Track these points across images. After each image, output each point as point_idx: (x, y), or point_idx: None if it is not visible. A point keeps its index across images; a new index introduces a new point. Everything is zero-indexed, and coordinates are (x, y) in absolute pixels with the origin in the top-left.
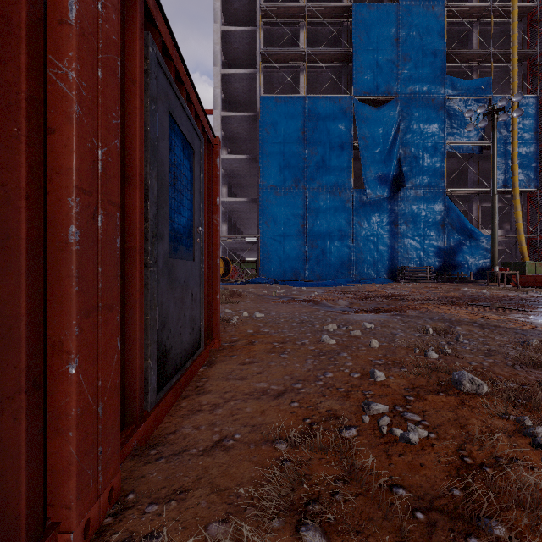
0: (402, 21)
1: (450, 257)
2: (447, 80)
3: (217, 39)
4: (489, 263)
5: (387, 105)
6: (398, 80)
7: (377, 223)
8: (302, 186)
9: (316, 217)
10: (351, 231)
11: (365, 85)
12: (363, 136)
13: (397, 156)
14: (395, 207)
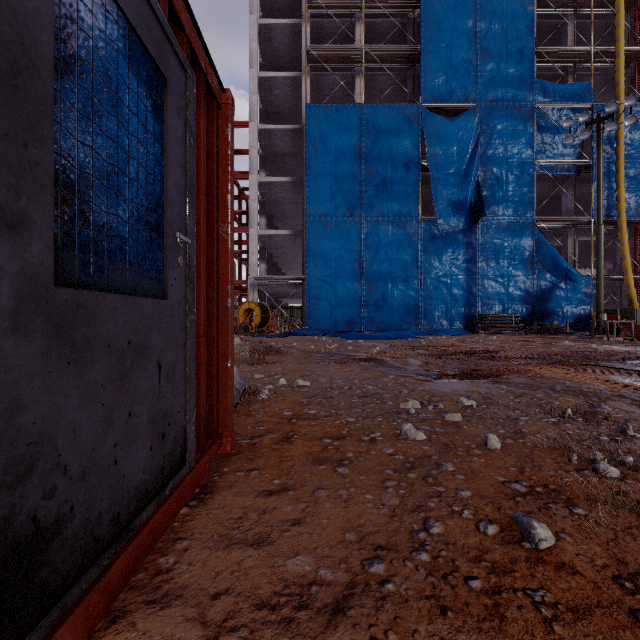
0: (482, 12)
1: (541, 303)
2: (537, 84)
3: (253, 34)
4: (588, 311)
5: (463, 115)
6: (476, 84)
7: (450, 261)
8: (358, 215)
9: (375, 253)
10: (418, 271)
11: (436, 91)
12: (434, 154)
13: (475, 178)
14: (473, 240)
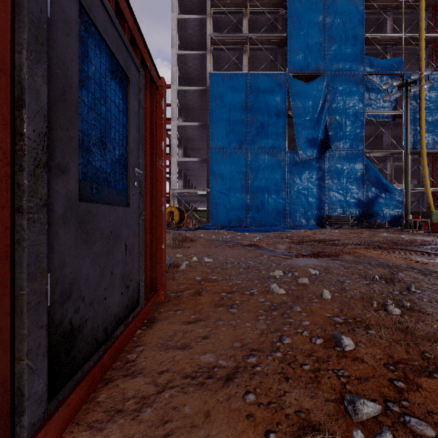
0: (328, 10)
1: (369, 208)
2: (366, 59)
3: (173, 25)
4: (400, 212)
5: (316, 80)
6: (325, 59)
7: (307, 179)
8: (245, 148)
9: (256, 174)
10: (285, 186)
11: (297, 64)
12: (296, 106)
13: (324, 123)
14: (323, 165)
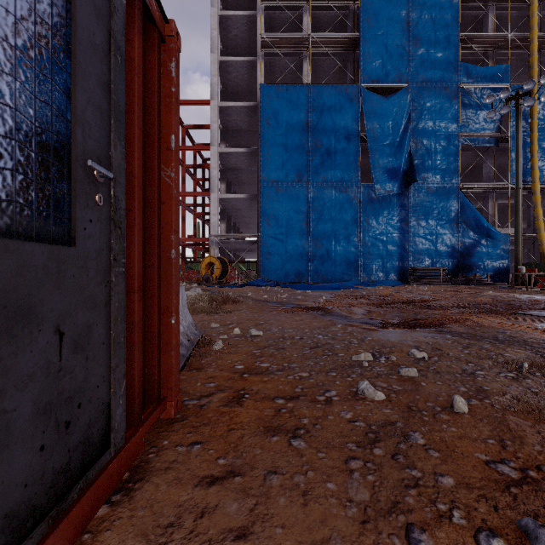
0: (413, 4)
1: (465, 258)
2: (462, 66)
3: (214, 24)
4: (506, 264)
5: (397, 94)
6: (409, 66)
7: (386, 221)
8: (306, 181)
9: (320, 214)
10: (358, 230)
11: (373, 73)
12: (371, 127)
13: (408, 148)
14: (406, 203)
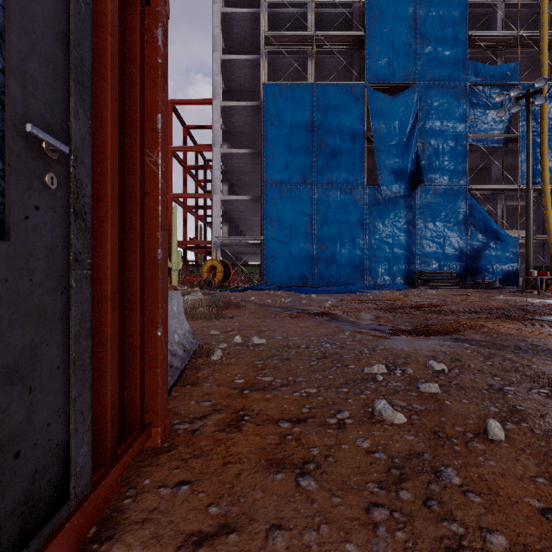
0: (420, 0)
1: (473, 261)
2: (470, 65)
3: (216, 21)
4: (515, 267)
5: (404, 93)
6: (416, 65)
7: (392, 224)
8: (310, 182)
9: (325, 216)
10: (363, 232)
11: (379, 71)
12: (377, 127)
13: (415, 149)
14: (413, 205)
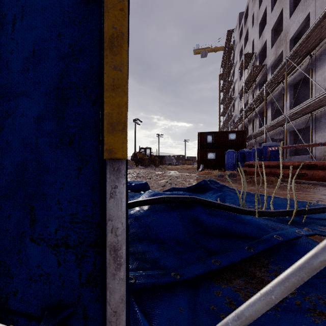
0: None
1: None
2: None
3: None
4: None
5: None
6: None
7: None
8: None
9: None
10: None
11: None
12: None
13: None
14: None
